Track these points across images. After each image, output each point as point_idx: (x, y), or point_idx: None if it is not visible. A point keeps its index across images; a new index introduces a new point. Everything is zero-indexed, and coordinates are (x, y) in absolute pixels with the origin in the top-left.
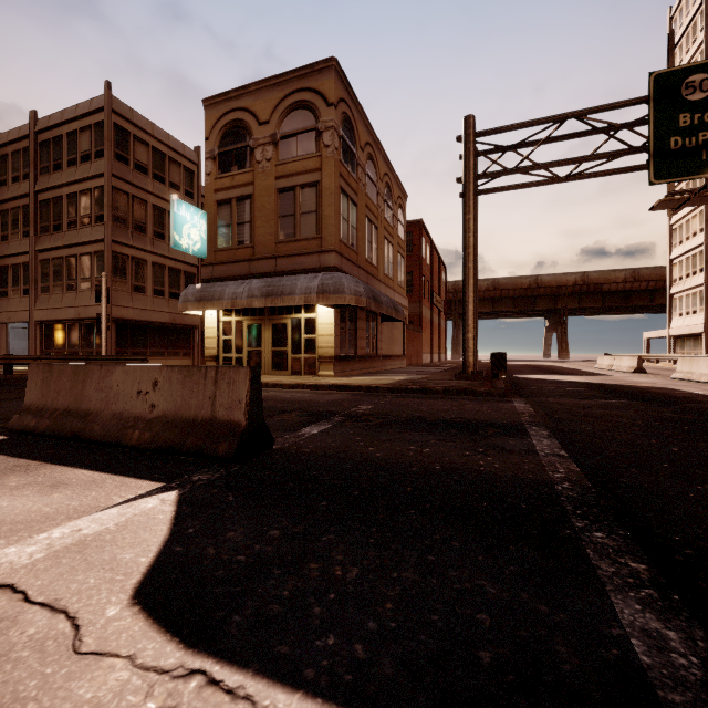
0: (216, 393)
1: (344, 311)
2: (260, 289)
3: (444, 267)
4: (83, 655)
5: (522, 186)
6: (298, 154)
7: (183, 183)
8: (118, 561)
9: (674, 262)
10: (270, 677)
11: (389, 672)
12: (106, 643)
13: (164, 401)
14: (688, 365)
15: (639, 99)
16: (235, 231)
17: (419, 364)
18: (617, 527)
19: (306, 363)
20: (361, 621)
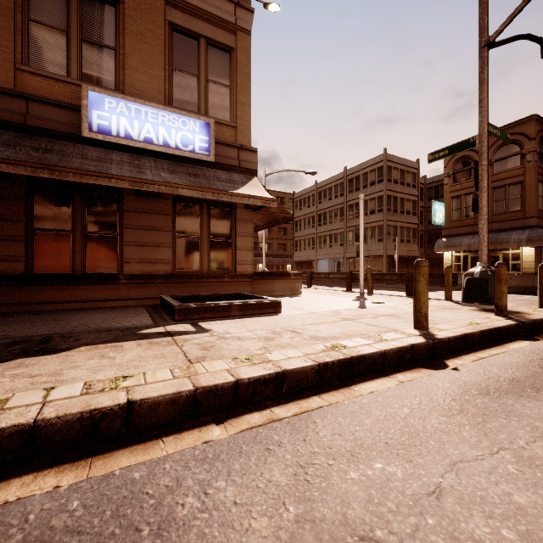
0: (533, 281)
1: (539, 247)
2: None
3: None
4: None
5: None
6: (507, 168)
7: (411, 181)
8: None
9: None
10: None
11: None
12: None
13: (514, 282)
14: None
15: None
16: (463, 211)
17: None
18: None
19: None
20: None
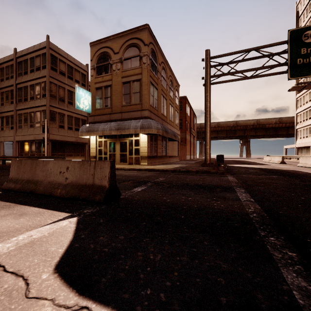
0: (95, 172)
1: (152, 136)
2: (115, 126)
3: (195, 117)
4: (30, 298)
5: (231, 81)
6: (131, 67)
7: (80, 80)
8: (49, 251)
9: (297, 115)
10: (119, 310)
11: (177, 308)
12: (41, 292)
13: (71, 176)
14: (305, 160)
15: (283, 41)
16: (103, 101)
17: (185, 160)
18: (280, 235)
19: (135, 159)
20: (162, 281)
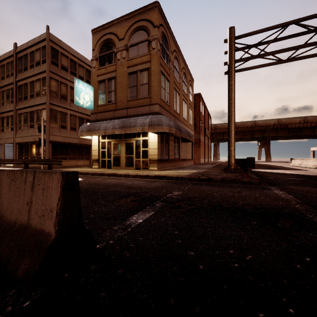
0: (32, 198)
1: (163, 136)
2: (118, 124)
3: (210, 117)
4: None
5: (260, 66)
6: (138, 54)
7: (85, 76)
8: None
9: None
10: None
11: None
12: None
13: None
14: None
15: None
16: (107, 96)
17: (199, 163)
18: None
19: (143, 163)
20: None
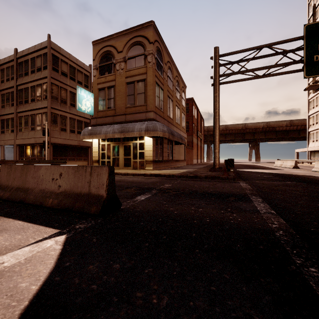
0: (91, 180)
1: (157, 139)
2: (118, 129)
3: (203, 119)
4: None
5: (241, 80)
6: (135, 66)
7: (83, 81)
8: (17, 289)
9: (310, 117)
10: None
11: None
12: None
13: (65, 183)
14: None
15: (298, 37)
16: (106, 102)
17: (192, 164)
18: None
19: (140, 163)
20: None
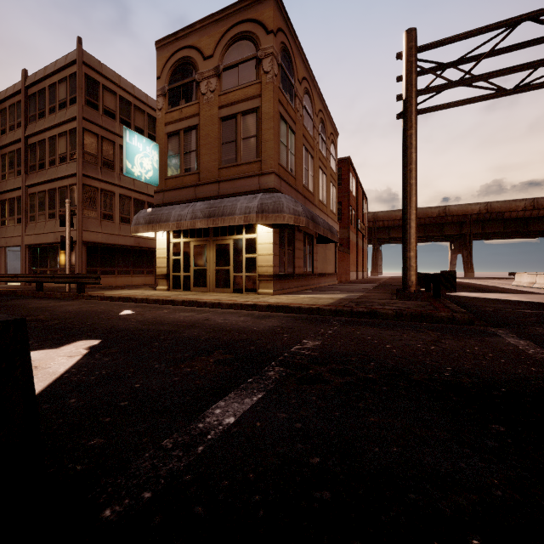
0: None
1: (283, 232)
2: (202, 210)
3: (366, 199)
4: None
5: (464, 102)
6: (239, 83)
7: (146, 127)
8: None
9: None
10: None
11: None
12: None
13: None
14: None
15: None
16: (182, 160)
17: (348, 281)
18: None
19: (247, 281)
20: None
